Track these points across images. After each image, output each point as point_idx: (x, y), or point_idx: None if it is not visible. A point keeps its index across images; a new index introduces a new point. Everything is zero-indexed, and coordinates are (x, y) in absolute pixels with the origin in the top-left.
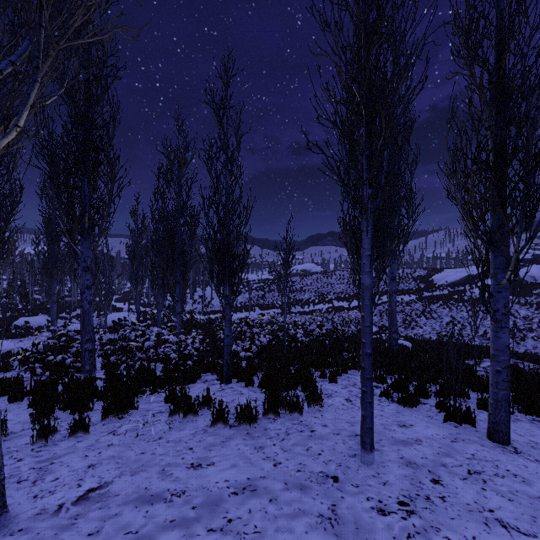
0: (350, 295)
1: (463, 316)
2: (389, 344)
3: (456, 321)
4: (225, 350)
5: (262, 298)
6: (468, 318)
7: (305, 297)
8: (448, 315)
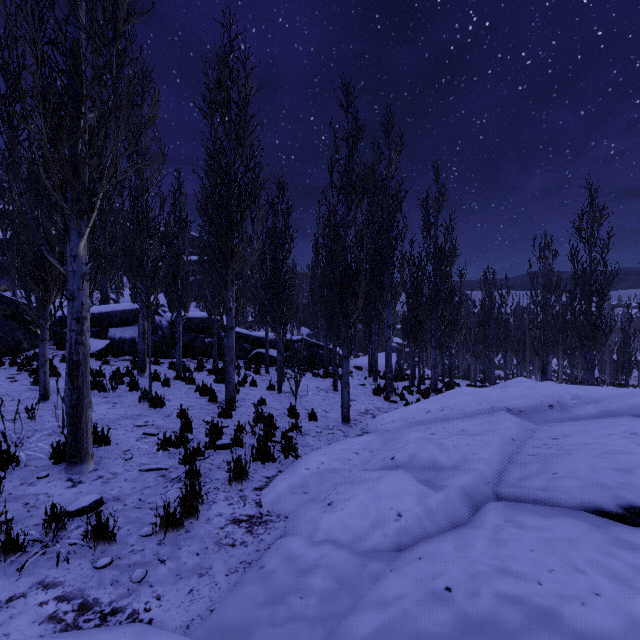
0: None
1: None
2: None
3: None
4: None
5: None
6: None
7: None
8: None
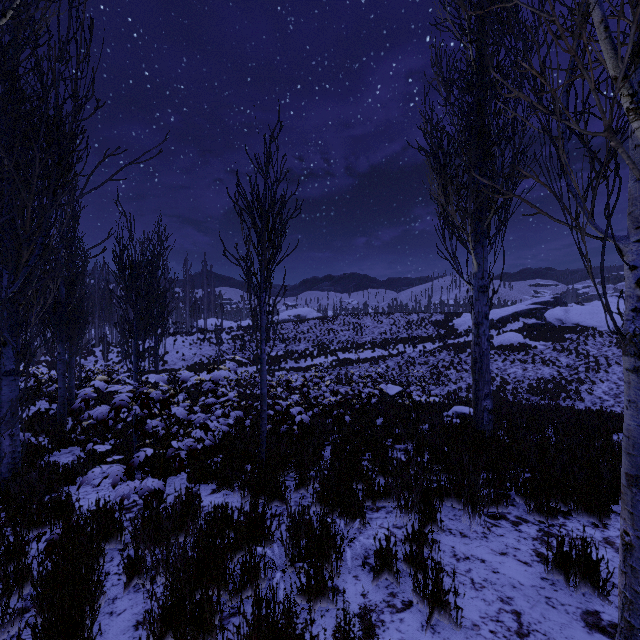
0: (359, 345)
1: (499, 367)
2: (475, 421)
3: (493, 373)
4: None
5: (241, 350)
6: (506, 369)
7: (301, 348)
8: None
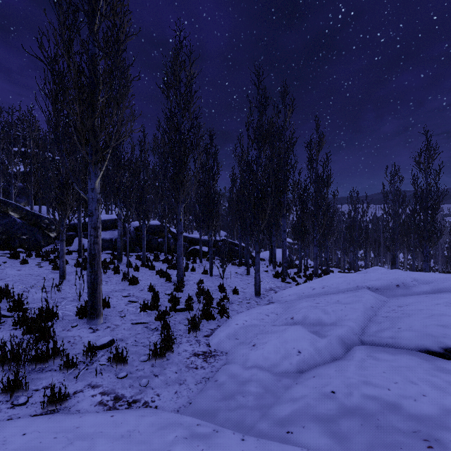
0: None
1: None
2: None
3: None
4: None
5: None
6: None
7: None
8: None
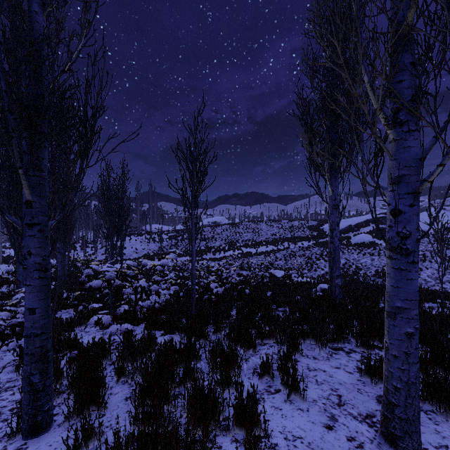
0: (256, 242)
1: (355, 258)
2: (330, 293)
3: (350, 262)
4: (26, 348)
5: (175, 246)
6: (359, 260)
7: (216, 244)
8: (342, 258)
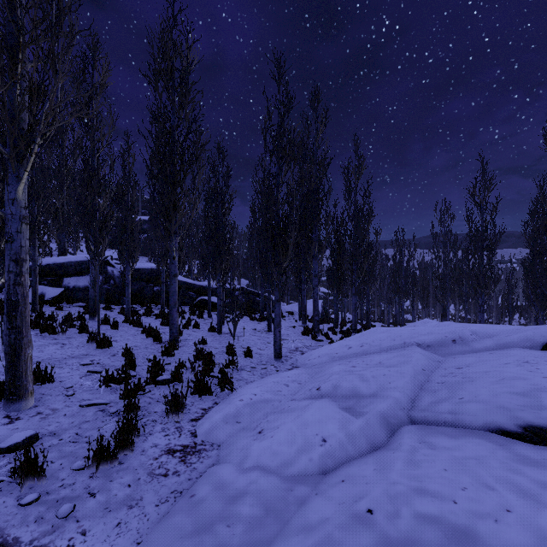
0: None
1: None
2: None
3: None
4: None
5: None
6: None
7: None
8: None
